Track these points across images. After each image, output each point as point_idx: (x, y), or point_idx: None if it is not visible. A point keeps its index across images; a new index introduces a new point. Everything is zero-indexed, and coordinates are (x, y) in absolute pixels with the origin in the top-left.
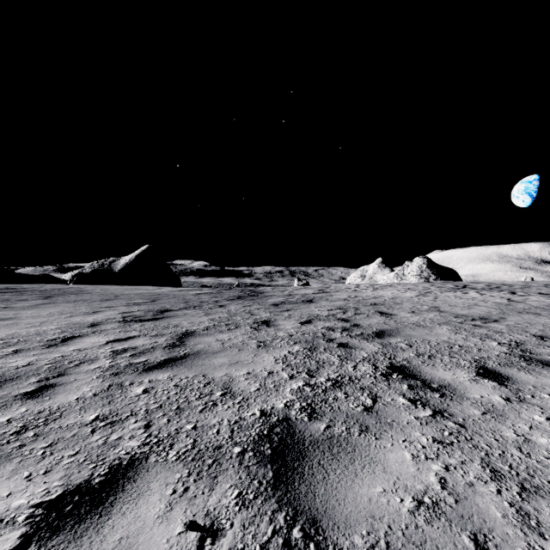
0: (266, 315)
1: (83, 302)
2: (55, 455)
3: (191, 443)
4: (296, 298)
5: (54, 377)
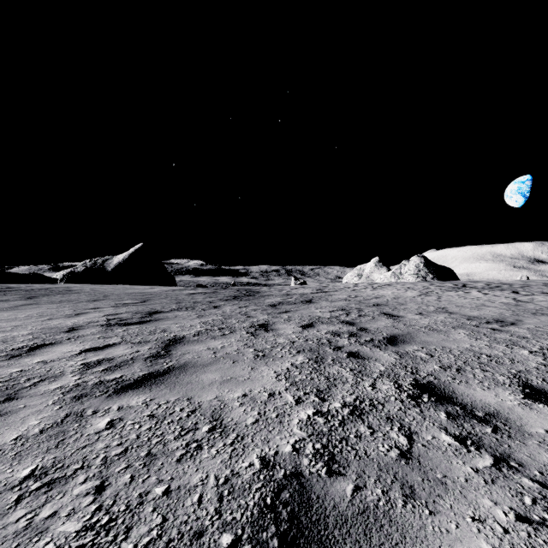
0: (264, 318)
1: (68, 303)
2: None
3: (157, 526)
4: (294, 298)
5: None
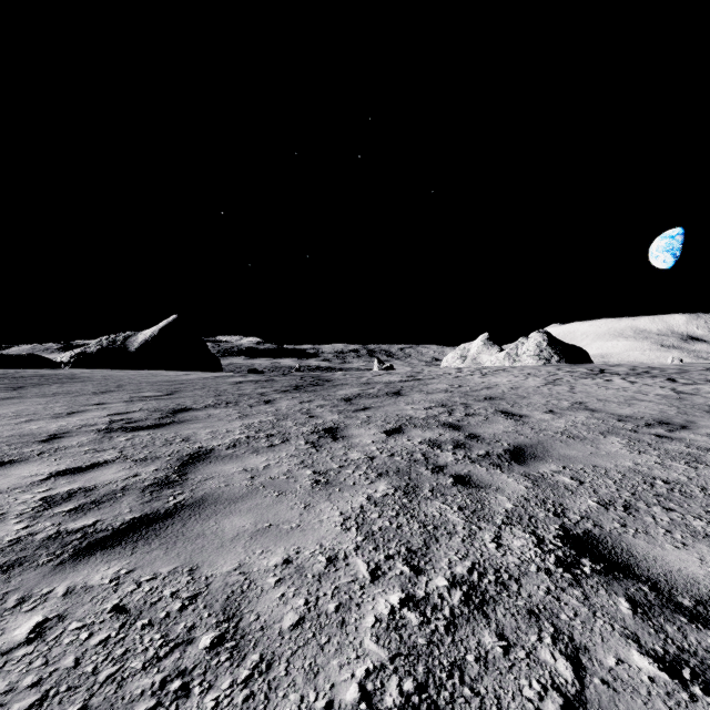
0: (333, 418)
1: (65, 397)
2: None
3: None
4: (376, 389)
5: None
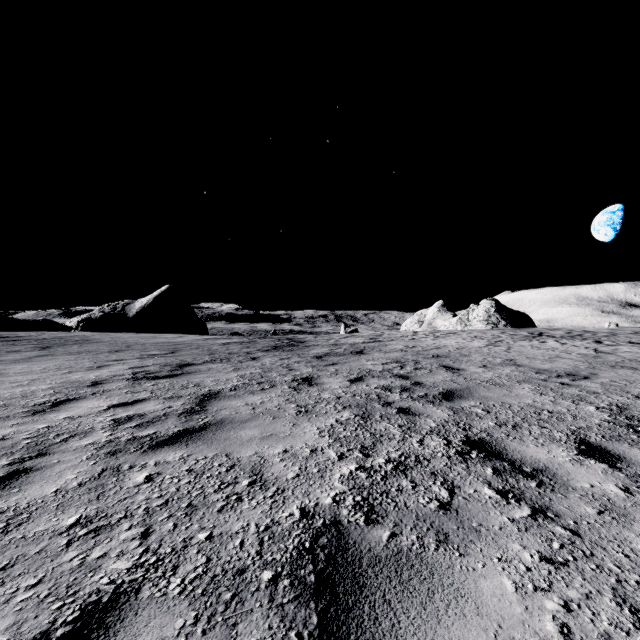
0: (308, 371)
1: (88, 354)
2: (7, 585)
3: (202, 564)
4: (343, 349)
5: (31, 458)
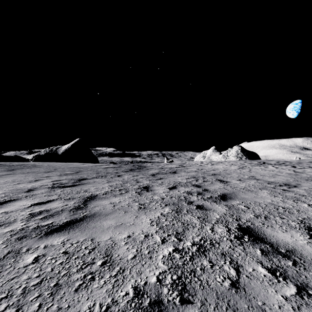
0: (147, 182)
1: (32, 173)
2: None
3: None
4: (165, 170)
5: None
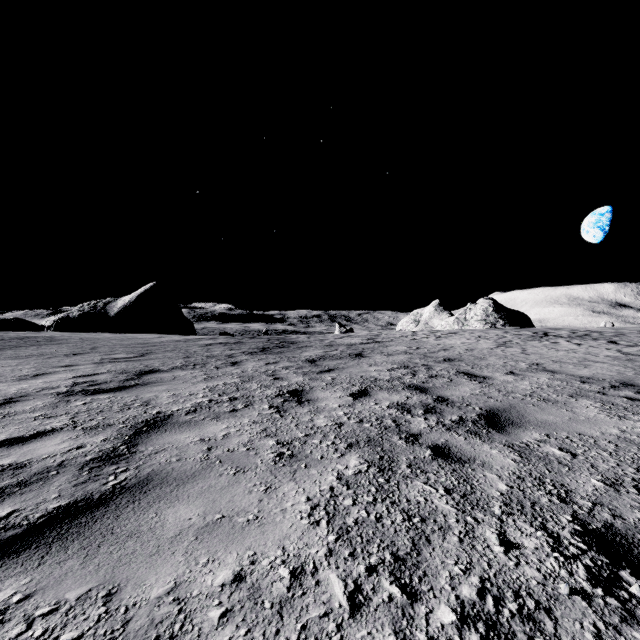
0: (298, 380)
1: (37, 358)
2: None
3: None
4: (339, 350)
5: None
